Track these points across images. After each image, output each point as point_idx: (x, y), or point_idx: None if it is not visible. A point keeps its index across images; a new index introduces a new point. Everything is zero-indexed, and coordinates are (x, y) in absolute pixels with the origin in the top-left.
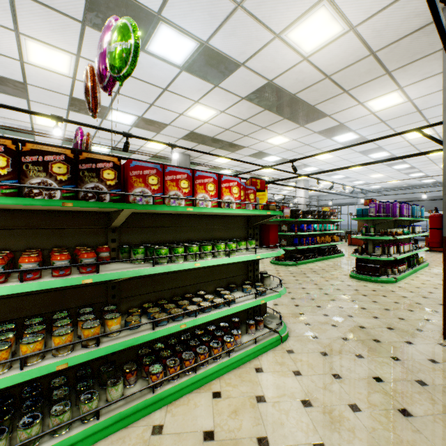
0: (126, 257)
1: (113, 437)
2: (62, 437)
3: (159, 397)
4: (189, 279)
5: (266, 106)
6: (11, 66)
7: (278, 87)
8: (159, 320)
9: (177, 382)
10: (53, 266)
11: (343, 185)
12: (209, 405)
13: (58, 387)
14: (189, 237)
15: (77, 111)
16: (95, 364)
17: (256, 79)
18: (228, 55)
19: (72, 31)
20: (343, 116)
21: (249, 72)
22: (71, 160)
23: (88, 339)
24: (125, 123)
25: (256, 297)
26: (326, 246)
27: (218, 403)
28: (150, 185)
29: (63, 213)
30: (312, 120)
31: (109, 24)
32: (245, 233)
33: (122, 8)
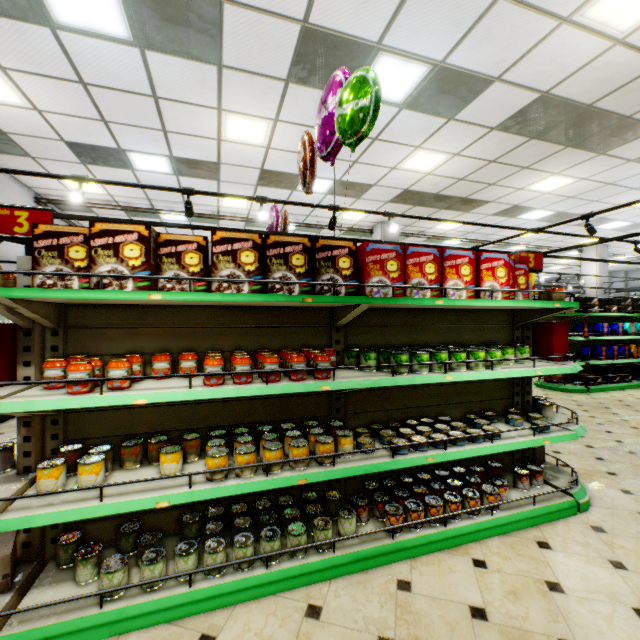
0: (353, 363)
1: (352, 579)
2: (301, 561)
3: (400, 546)
4: (426, 398)
5: (533, 133)
6: (208, 147)
7: (559, 99)
8: (399, 447)
9: (421, 532)
10: (293, 369)
11: None
12: (470, 575)
13: (287, 506)
14: (427, 340)
15: (266, 185)
16: (318, 488)
17: (518, 96)
18: (474, 71)
19: (274, 93)
20: None
21: (507, 88)
22: (308, 250)
23: (325, 456)
24: (317, 192)
25: (534, 435)
26: None
27: (484, 575)
28: (389, 272)
29: (287, 310)
30: (624, 140)
31: (336, 80)
32: (508, 335)
33: (333, 51)
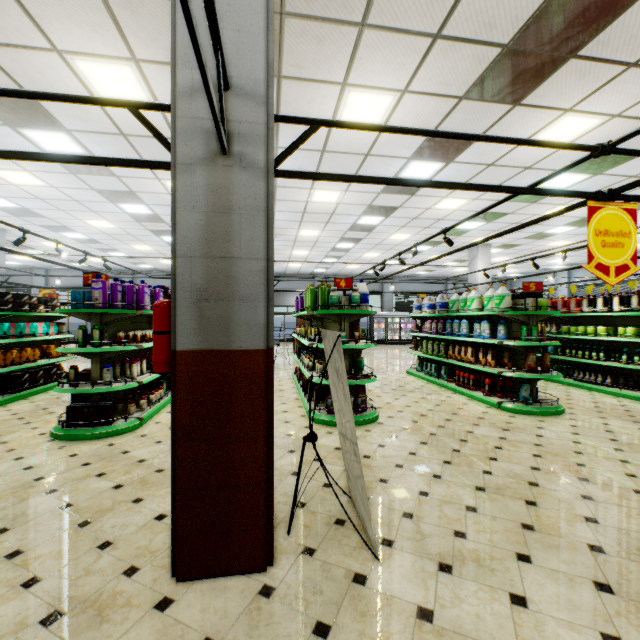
0: None
1: None
2: None
3: None
4: None
5: None
6: None
7: None
8: None
9: None
10: None
11: (57, 243)
12: None
13: None
14: None
15: None
16: None
17: None
18: None
19: None
20: (23, 67)
21: None
22: None
23: None
24: None
25: None
26: (30, 368)
27: None
28: None
29: None
30: None
31: None
32: None
33: None
